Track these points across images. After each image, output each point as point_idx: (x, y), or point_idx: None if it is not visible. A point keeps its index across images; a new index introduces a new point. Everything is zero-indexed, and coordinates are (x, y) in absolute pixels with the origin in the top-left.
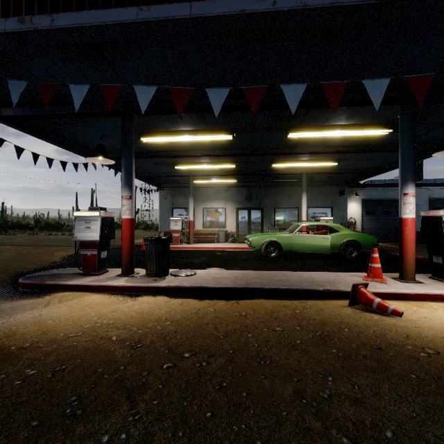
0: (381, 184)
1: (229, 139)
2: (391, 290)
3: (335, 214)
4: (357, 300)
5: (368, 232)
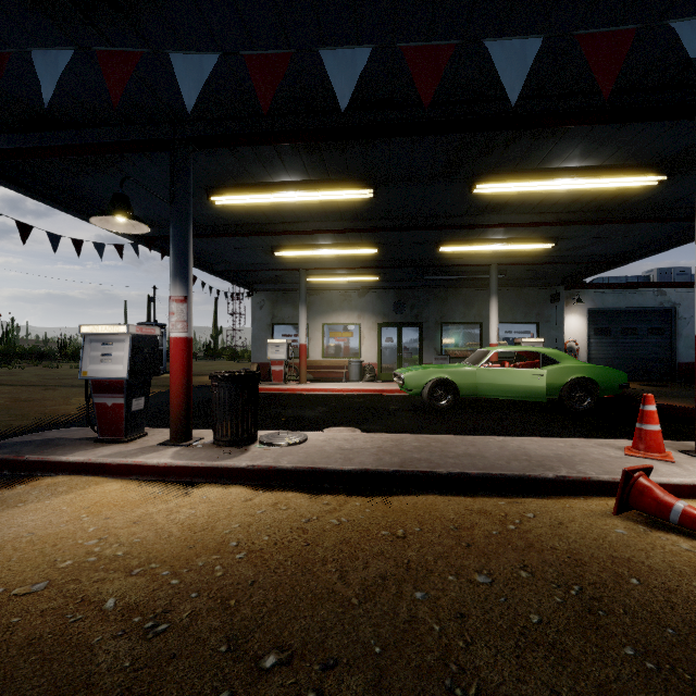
0: (622, 283)
1: (367, 200)
2: (693, 479)
3: (543, 334)
4: (633, 503)
5: (599, 363)
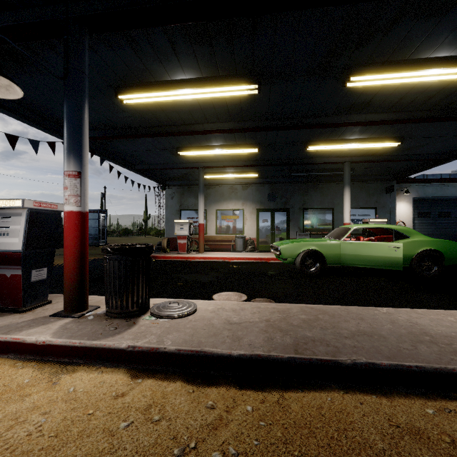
0: (439, 178)
1: (251, 100)
2: None
3: (380, 216)
4: None
5: None
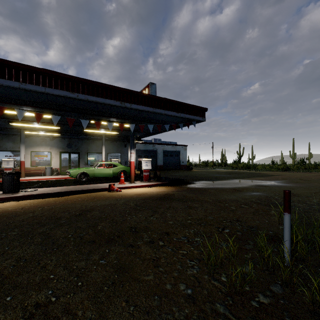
0: (144, 142)
1: None
2: (124, 186)
3: (122, 157)
4: (110, 189)
5: None
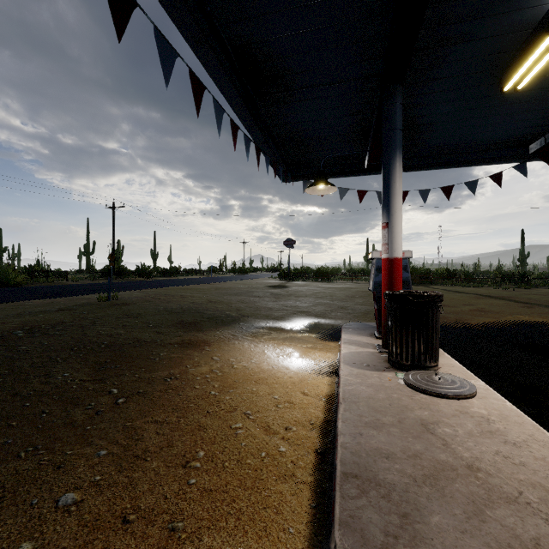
0: None
1: None
2: None
3: None
4: None
5: None
